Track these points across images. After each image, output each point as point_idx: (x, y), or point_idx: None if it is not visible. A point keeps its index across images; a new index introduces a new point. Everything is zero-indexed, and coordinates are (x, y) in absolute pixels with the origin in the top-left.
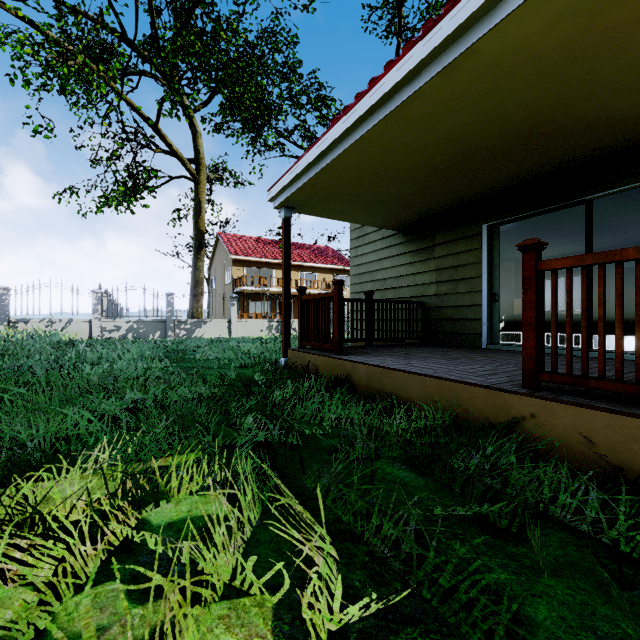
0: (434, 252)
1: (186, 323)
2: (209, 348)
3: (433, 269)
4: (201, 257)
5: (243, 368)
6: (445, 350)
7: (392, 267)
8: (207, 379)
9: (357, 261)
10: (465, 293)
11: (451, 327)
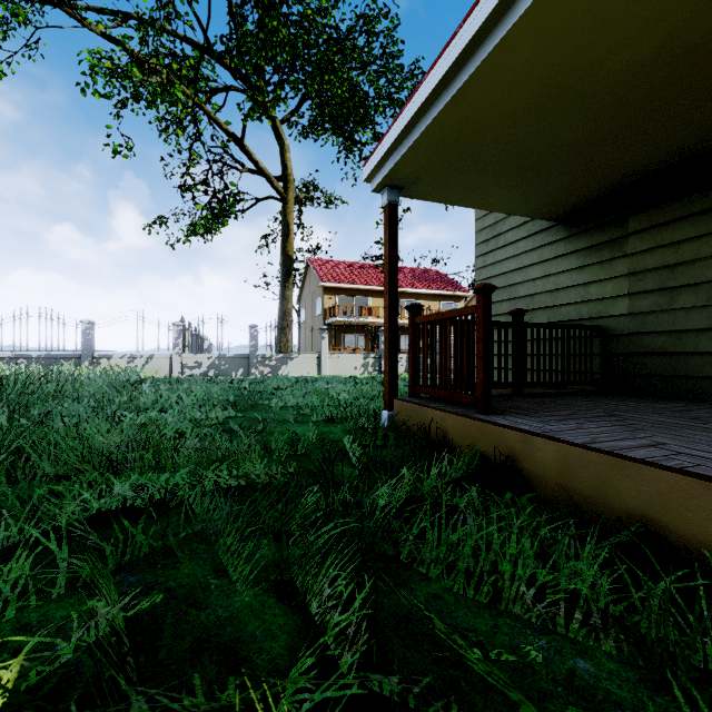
0: (625, 246)
1: (271, 359)
2: (290, 390)
3: (623, 273)
4: (289, 285)
5: (329, 423)
6: (673, 407)
7: (544, 277)
8: (271, 446)
9: (486, 273)
10: (693, 309)
11: (661, 366)
